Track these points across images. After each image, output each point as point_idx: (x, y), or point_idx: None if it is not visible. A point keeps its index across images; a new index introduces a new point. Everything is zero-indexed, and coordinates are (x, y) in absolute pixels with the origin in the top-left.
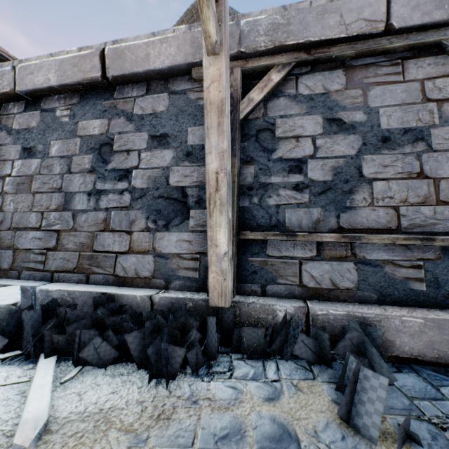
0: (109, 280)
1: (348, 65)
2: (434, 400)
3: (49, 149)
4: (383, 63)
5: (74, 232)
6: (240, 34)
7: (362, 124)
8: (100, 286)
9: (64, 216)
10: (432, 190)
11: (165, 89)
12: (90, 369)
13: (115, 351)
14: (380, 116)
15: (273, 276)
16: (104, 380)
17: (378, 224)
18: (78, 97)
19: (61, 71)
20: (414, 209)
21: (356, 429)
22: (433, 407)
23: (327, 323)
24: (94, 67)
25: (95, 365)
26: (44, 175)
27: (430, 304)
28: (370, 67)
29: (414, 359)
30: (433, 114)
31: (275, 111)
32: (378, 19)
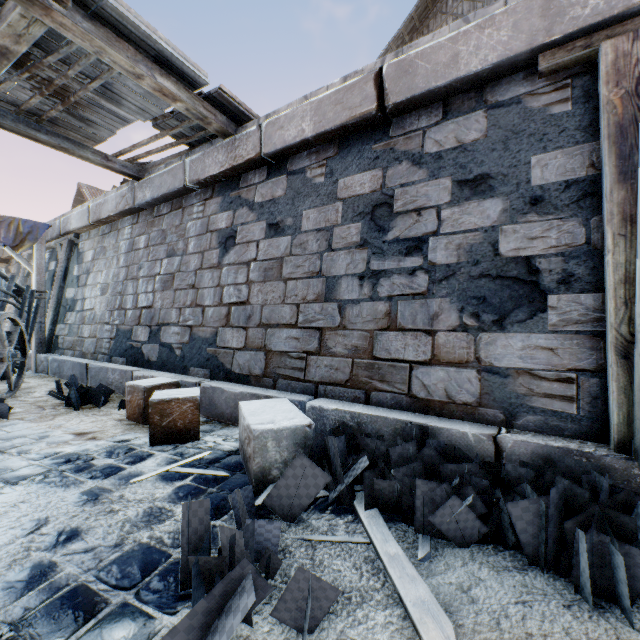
0: (400, 403)
1: None
2: None
3: (300, 221)
4: None
5: (342, 331)
6: None
7: None
8: (389, 410)
9: (326, 309)
10: None
11: (478, 104)
12: (441, 543)
13: (480, 524)
14: None
15: None
16: (483, 572)
17: None
18: (334, 147)
19: (318, 116)
20: None
21: None
22: None
23: None
24: (365, 98)
25: (449, 540)
26: (296, 255)
27: None
28: None
29: None
30: None
31: None
32: None
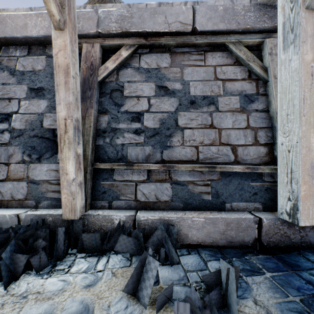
0: None
1: (172, 51)
2: (200, 271)
3: None
4: (193, 52)
5: None
6: (98, 19)
7: (179, 91)
8: None
9: None
10: (217, 136)
11: (44, 53)
12: None
13: None
14: (190, 87)
15: (117, 194)
16: None
17: (186, 158)
18: None
19: None
20: (207, 148)
21: (138, 299)
22: (197, 276)
23: (147, 225)
24: None
25: None
26: None
27: (213, 208)
28: (186, 54)
29: (199, 245)
30: (220, 88)
31: (124, 77)
32: (188, 23)
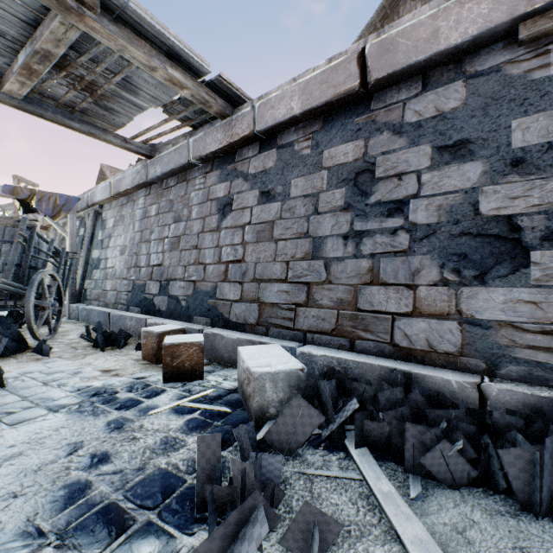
0: (383, 351)
1: None
2: None
3: (289, 189)
4: None
5: (328, 285)
6: None
7: None
8: (373, 357)
9: (313, 266)
10: None
11: (457, 75)
12: (431, 484)
13: (470, 468)
14: None
15: None
16: (475, 514)
17: None
18: (319, 121)
19: (305, 95)
20: None
21: None
22: None
23: None
24: (349, 76)
25: (439, 481)
26: (286, 219)
27: None
28: None
29: None
30: None
31: None
32: None
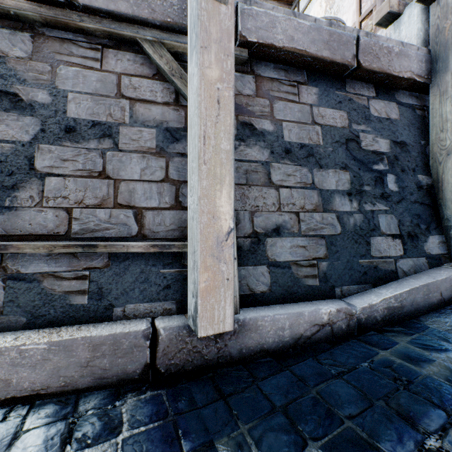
0: None
1: (39, 32)
2: None
3: None
4: (82, 43)
5: None
6: None
7: (45, 106)
8: None
9: None
10: (112, 192)
11: None
12: None
13: None
14: (69, 102)
15: None
16: None
17: (44, 229)
18: None
19: None
20: (90, 212)
21: None
22: None
23: None
24: None
25: None
26: None
27: (90, 318)
28: (67, 43)
29: (37, 395)
30: (126, 111)
31: None
32: None
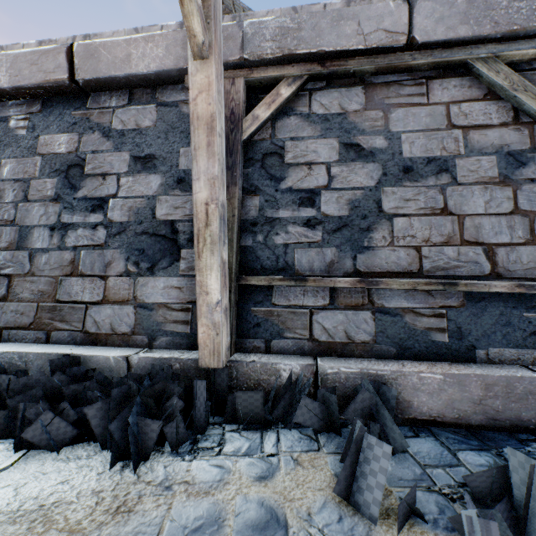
0: (76, 338)
1: (368, 82)
2: (448, 467)
3: None
4: (406, 82)
5: (31, 277)
6: (243, 38)
7: (382, 151)
8: (64, 346)
9: (17, 256)
10: (456, 228)
11: (153, 99)
12: (37, 453)
13: (72, 429)
14: (402, 143)
15: (279, 328)
16: (53, 467)
17: (398, 267)
18: (39, 104)
19: (15, 70)
20: (438, 250)
21: (356, 507)
22: (446, 476)
23: (338, 383)
24: (59, 67)
25: (44, 448)
26: None
27: (452, 357)
28: (392, 86)
29: (433, 421)
30: (459, 142)
31: (285, 132)
32: (399, 30)
